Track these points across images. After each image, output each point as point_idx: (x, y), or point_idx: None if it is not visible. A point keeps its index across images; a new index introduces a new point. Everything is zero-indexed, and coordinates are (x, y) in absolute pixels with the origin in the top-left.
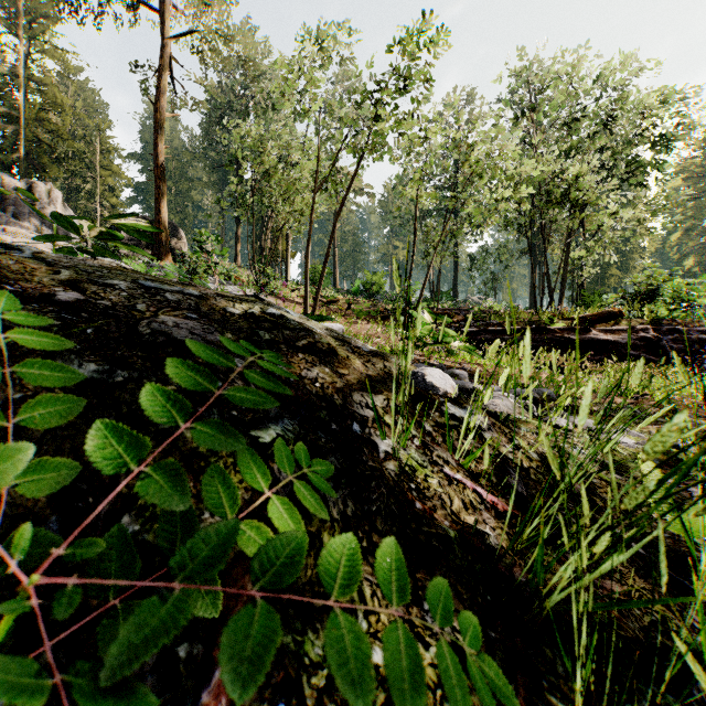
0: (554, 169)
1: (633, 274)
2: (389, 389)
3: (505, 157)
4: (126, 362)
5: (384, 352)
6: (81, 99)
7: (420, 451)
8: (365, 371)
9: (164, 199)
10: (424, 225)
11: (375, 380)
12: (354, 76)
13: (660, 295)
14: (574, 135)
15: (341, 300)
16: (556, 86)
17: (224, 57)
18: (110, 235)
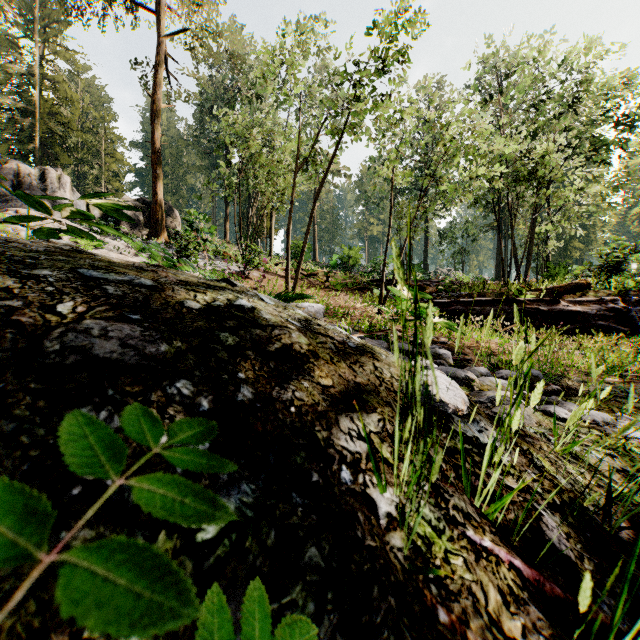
0: (521, 148)
1: (594, 246)
2: (384, 403)
3: (478, 136)
4: (2, 404)
5: (372, 346)
6: (88, 95)
7: (432, 502)
8: (353, 377)
9: (161, 182)
10: (397, 203)
11: (365, 389)
12: (334, 58)
13: (625, 266)
14: (539, 116)
15: (320, 273)
16: (522, 71)
17: (214, 53)
18: (82, 215)
